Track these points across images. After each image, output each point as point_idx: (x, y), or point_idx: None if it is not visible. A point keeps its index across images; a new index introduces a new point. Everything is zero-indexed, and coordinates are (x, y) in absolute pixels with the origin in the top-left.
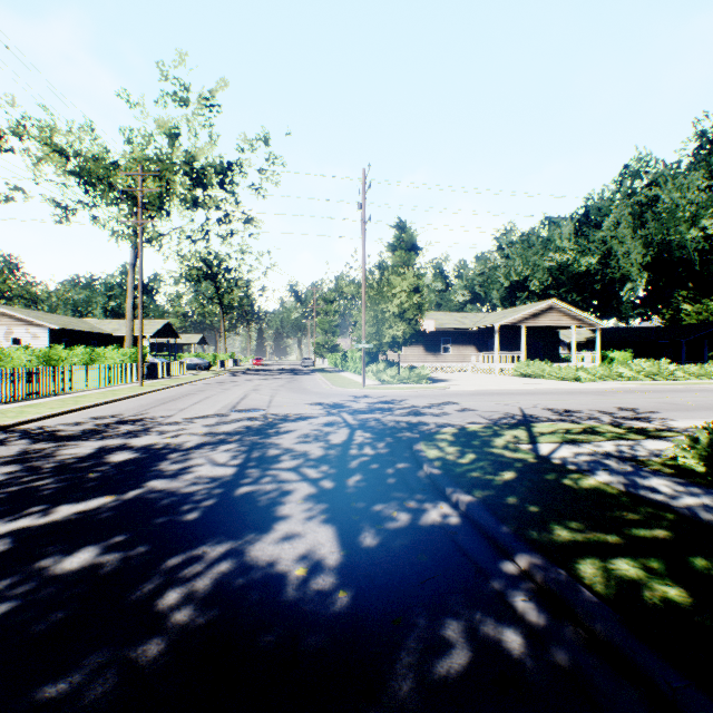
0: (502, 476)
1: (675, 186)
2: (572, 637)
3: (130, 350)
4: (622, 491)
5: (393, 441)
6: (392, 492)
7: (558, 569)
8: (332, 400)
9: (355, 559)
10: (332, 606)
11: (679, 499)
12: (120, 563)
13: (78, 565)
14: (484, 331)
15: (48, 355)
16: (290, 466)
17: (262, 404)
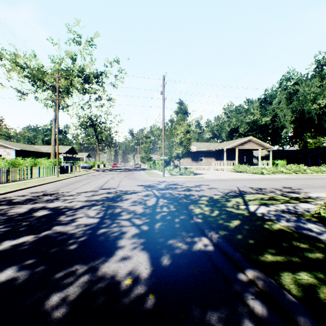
0: (233, 223)
1: (306, 85)
2: (283, 324)
3: (53, 160)
4: (294, 231)
5: (178, 204)
6: (178, 232)
7: (270, 279)
8: (148, 183)
9: (159, 273)
10: (145, 304)
11: (324, 235)
12: (29, 277)
13: (4, 278)
14: (218, 151)
15: (14, 162)
16: (126, 217)
17: (115, 186)
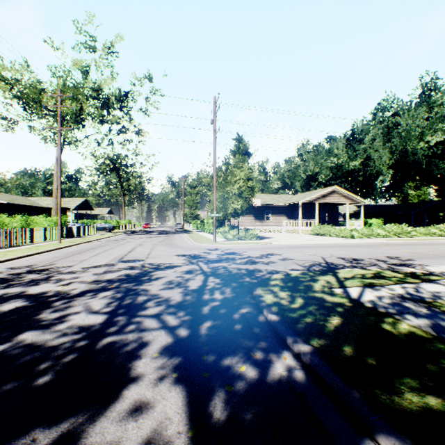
0: (331, 321)
1: (409, 116)
2: None
3: (55, 218)
4: (436, 337)
5: (237, 286)
6: (239, 340)
7: None
8: (193, 252)
9: None
10: None
11: None
12: None
13: None
14: (291, 206)
15: None
16: (153, 312)
17: (143, 256)
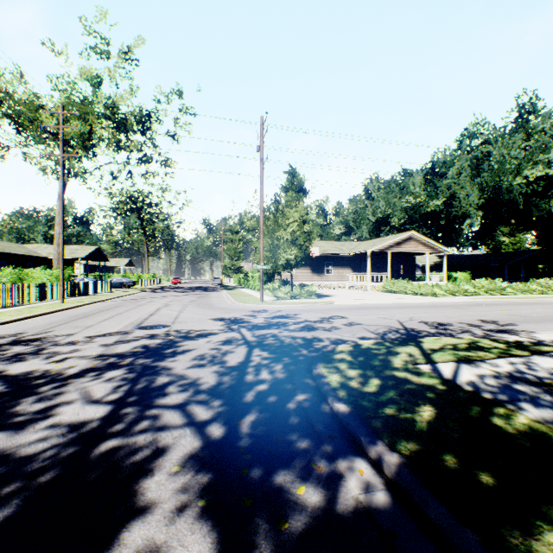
0: (421, 413)
1: (503, 145)
2: None
3: (57, 270)
4: None
5: (291, 362)
6: (295, 444)
7: None
8: (234, 315)
9: None
10: None
11: None
12: None
13: None
14: (358, 256)
15: None
16: (176, 401)
17: (168, 320)
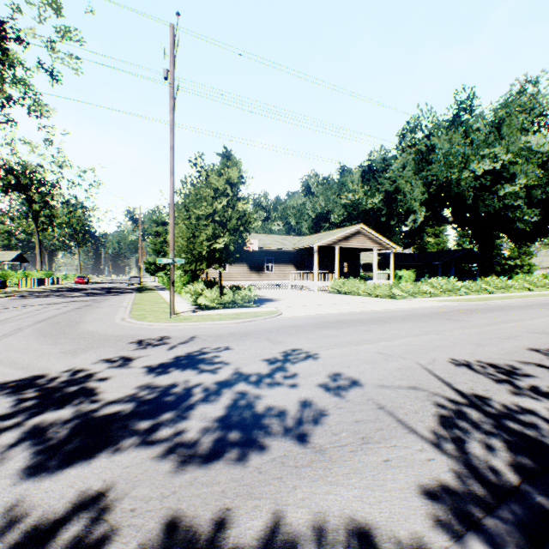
0: None
1: (448, 138)
2: None
3: None
4: None
5: None
6: None
7: None
8: (80, 362)
9: None
10: None
11: None
12: None
13: None
14: (302, 252)
15: None
16: None
17: None
